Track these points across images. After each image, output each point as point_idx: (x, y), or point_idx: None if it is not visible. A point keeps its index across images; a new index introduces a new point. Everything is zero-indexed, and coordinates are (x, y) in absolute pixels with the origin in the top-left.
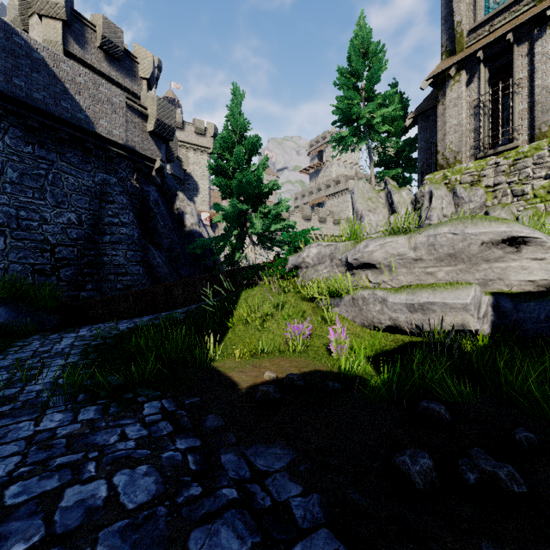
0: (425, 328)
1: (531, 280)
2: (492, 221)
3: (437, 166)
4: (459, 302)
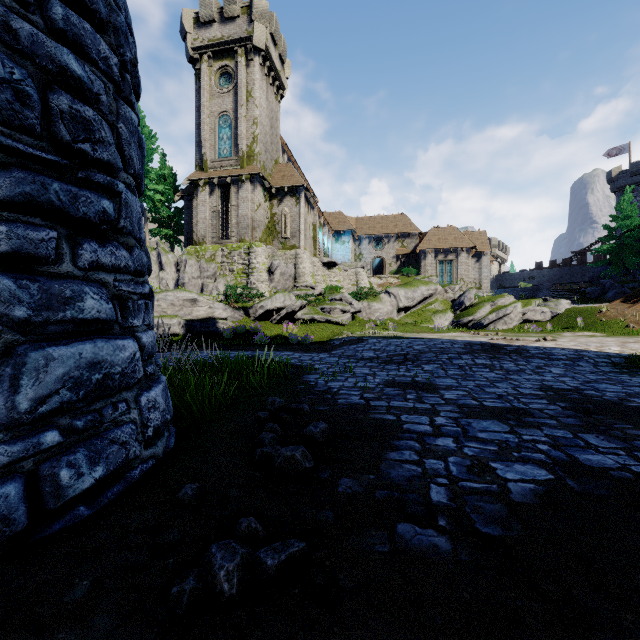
0: (160, 334)
1: (200, 315)
2: (187, 292)
3: (194, 241)
4: (172, 323)
